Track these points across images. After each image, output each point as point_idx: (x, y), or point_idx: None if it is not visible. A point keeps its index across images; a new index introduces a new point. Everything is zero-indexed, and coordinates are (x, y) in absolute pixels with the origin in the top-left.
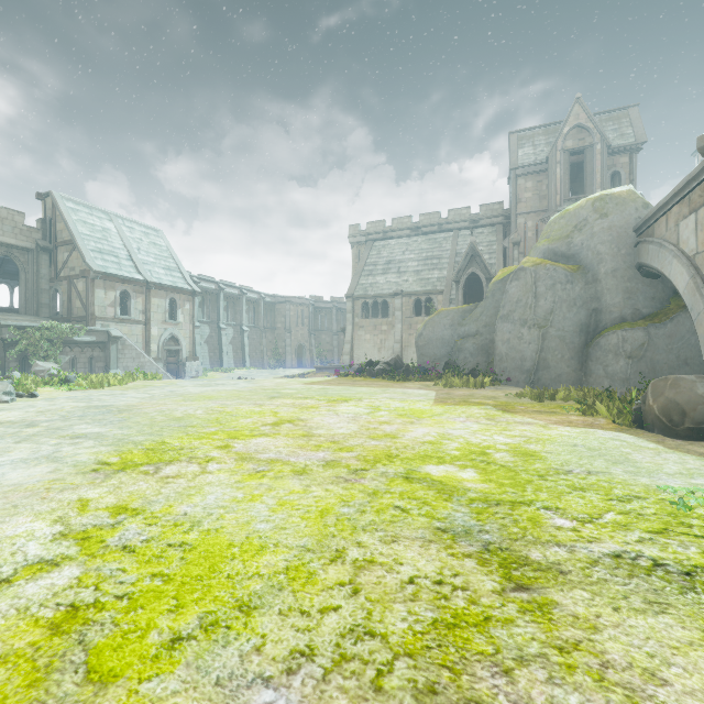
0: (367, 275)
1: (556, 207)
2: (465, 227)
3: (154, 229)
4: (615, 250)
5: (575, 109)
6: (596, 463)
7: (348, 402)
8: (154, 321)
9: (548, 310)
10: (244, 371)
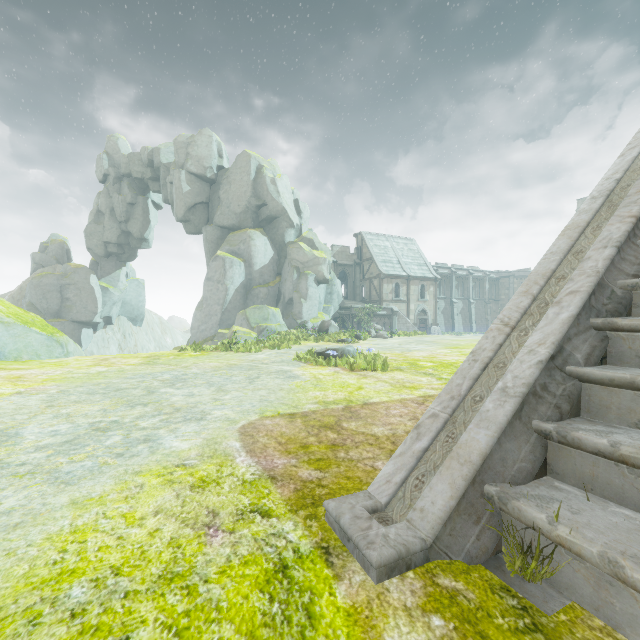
0: None
1: None
2: None
3: (409, 239)
4: None
5: None
6: None
7: None
8: (412, 300)
9: None
10: (472, 334)
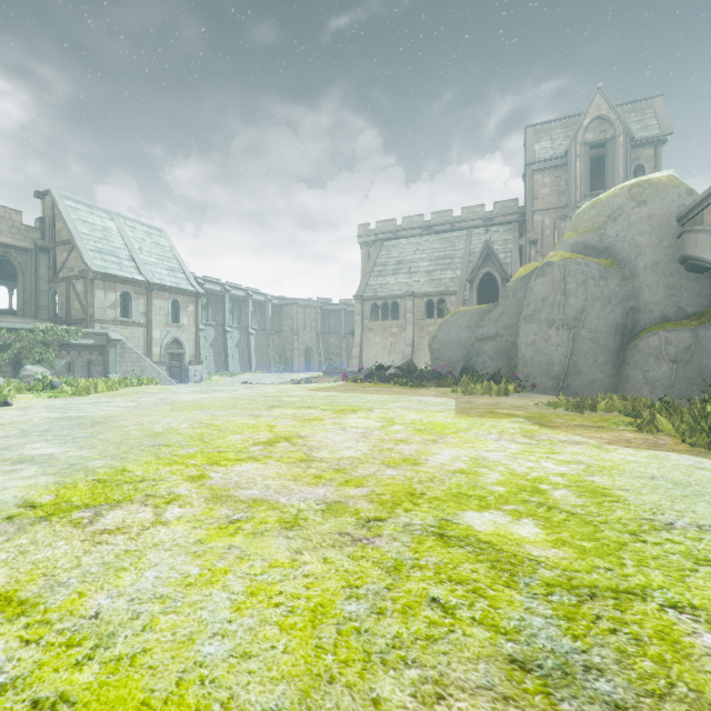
0: (377, 276)
1: (575, 203)
2: (479, 225)
3: (157, 229)
4: (655, 241)
5: (596, 100)
6: (700, 509)
7: (356, 412)
8: (156, 324)
9: (579, 309)
10: (250, 375)
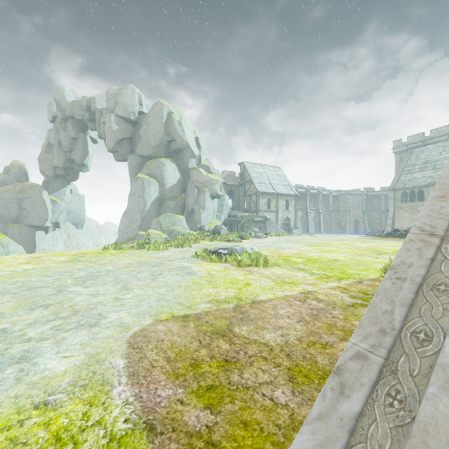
0: (406, 173)
1: None
2: None
3: (277, 167)
4: None
5: None
6: None
7: (371, 243)
8: (279, 211)
9: None
10: (321, 235)
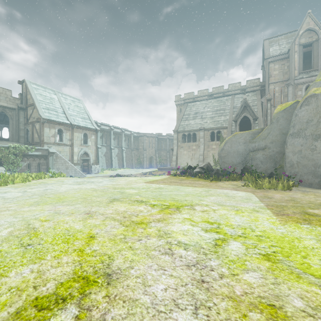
0: (185, 120)
1: (294, 77)
2: (238, 93)
3: (78, 99)
4: None
5: (307, 20)
6: None
7: (180, 210)
8: (75, 145)
9: None
10: (122, 170)
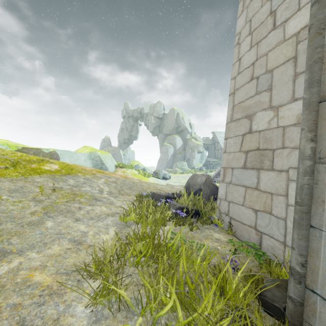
0: None
1: None
2: None
3: None
4: None
5: None
6: None
7: None
8: None
9: None
10: None
